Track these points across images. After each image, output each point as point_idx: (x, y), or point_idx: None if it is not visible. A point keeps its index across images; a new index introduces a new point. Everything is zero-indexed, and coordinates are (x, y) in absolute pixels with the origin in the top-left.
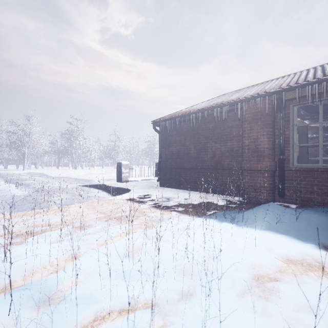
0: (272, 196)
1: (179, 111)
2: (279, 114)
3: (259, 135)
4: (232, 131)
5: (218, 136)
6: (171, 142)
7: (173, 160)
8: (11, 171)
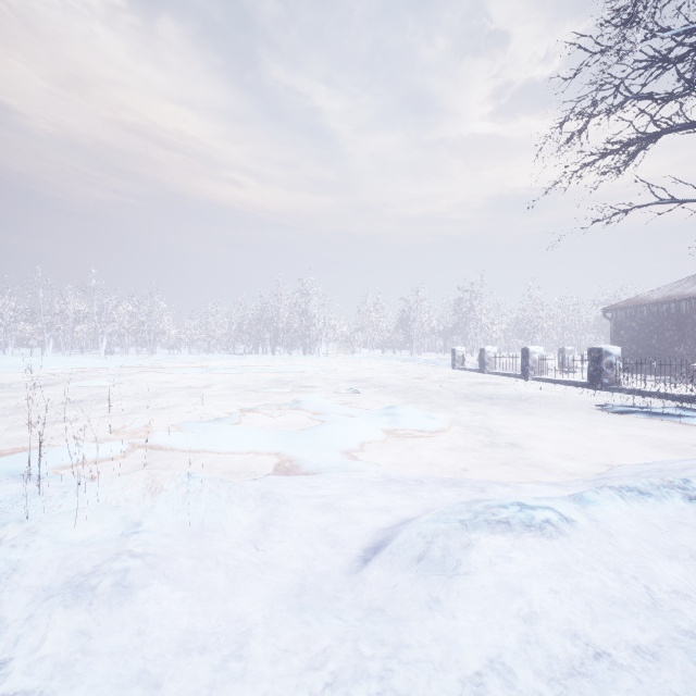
0: None
1: (634, 299)
2: None
3: None
4: (684, 322)
5: (672, 325)
6: (624, 329)
7: (626, 346)
8: None
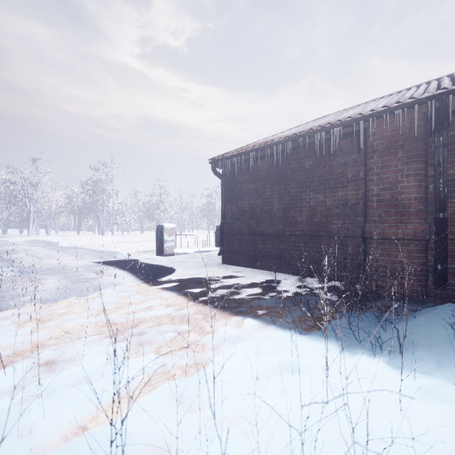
0: (424, 286)
1: (254, 143)
2: (437, 137)
3: (400, 176)
4: (346, 172)
5: (321, 180)
6: (242, 193)
7: (244, 221)
8: (8, 238)
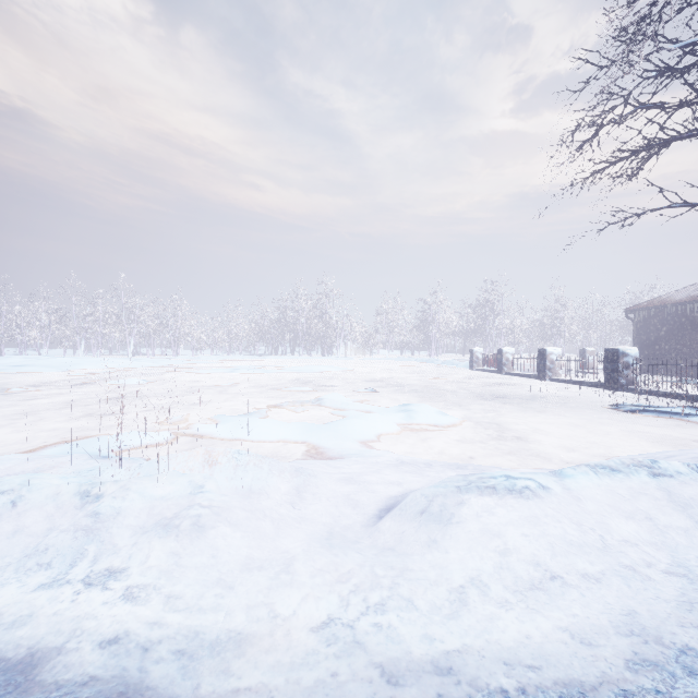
0: None
1: (657, 299)
2: None
3: None
4: None
5: (696, 326)
6: (647, 330)
7: (649, 347)
8: None
